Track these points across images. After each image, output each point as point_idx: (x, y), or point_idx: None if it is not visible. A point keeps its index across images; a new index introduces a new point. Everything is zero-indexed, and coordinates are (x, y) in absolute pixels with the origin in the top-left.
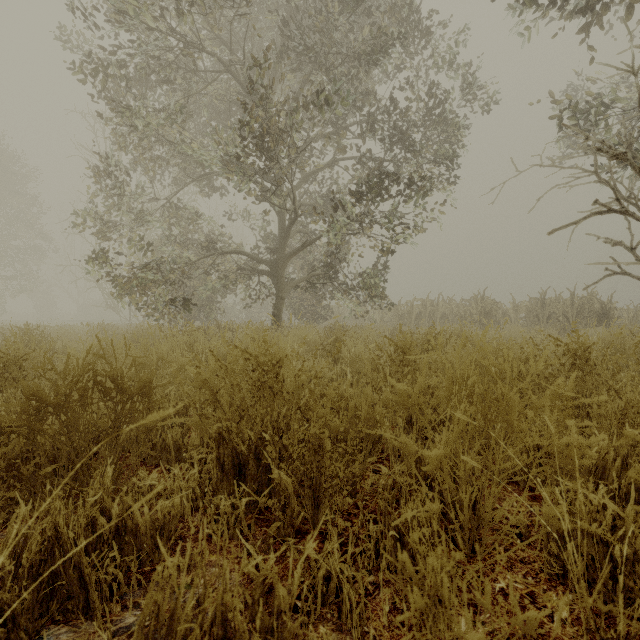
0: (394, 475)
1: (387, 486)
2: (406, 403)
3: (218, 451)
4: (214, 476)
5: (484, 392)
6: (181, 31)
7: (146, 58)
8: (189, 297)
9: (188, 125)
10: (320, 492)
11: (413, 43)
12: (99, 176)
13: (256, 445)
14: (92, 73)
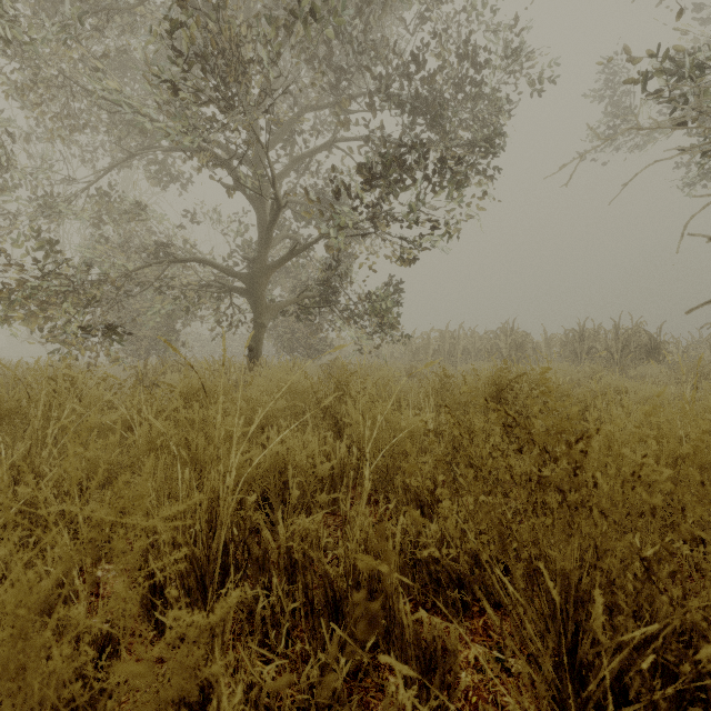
0: None
1: None
2: None
3: None
4: None
5: None
6: None
7: None
8: (138, 325)
9: (129, 82)
10: None
11: None
12: None
13: None
14: None
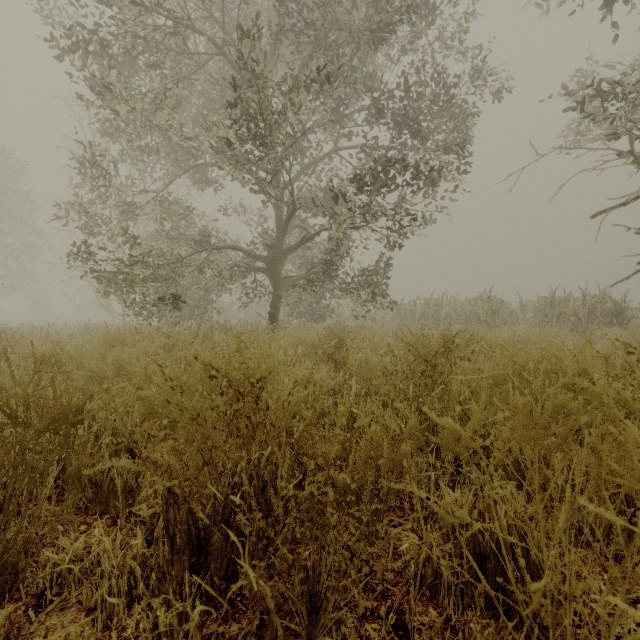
0: (433, 557)
1: (418, 564)
2: (453, 448)
3: (166, 517)
4: (164, 549)
5: (596, 441)
6: (168, 4)
7: (132, 38)
8: (183, 296)
9: (180, 114)
10: (320, 588)
11: (420, 22)
12: (81, 164)
13: (224, 506)
14: (70, 50)
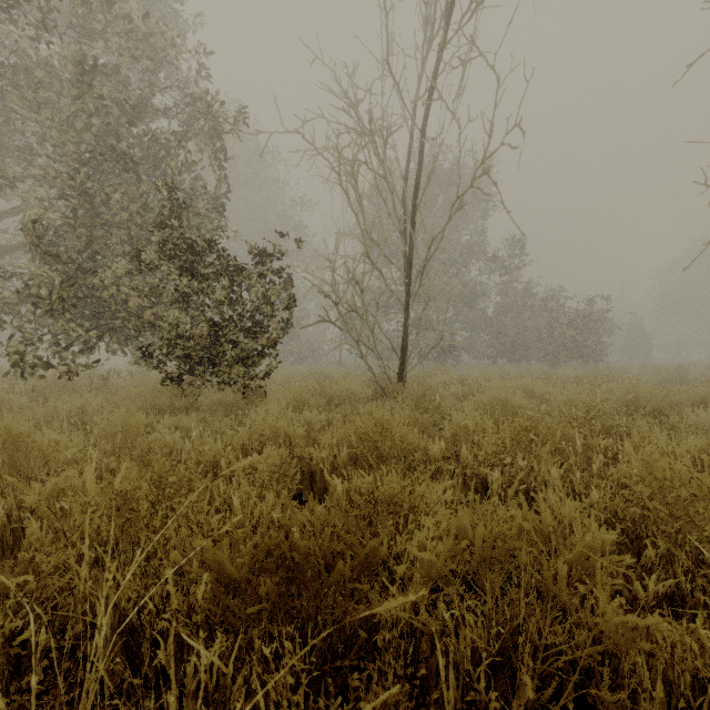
0: None
1: None
2: None
3: None
4: None
5: None
6: None
7: None
8: None
9: None
10: None
11: None
12: None
13: None
14: None
